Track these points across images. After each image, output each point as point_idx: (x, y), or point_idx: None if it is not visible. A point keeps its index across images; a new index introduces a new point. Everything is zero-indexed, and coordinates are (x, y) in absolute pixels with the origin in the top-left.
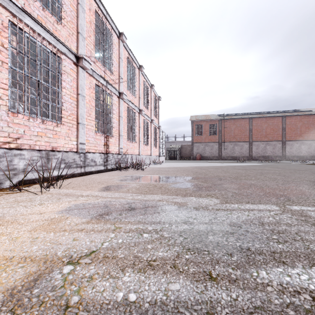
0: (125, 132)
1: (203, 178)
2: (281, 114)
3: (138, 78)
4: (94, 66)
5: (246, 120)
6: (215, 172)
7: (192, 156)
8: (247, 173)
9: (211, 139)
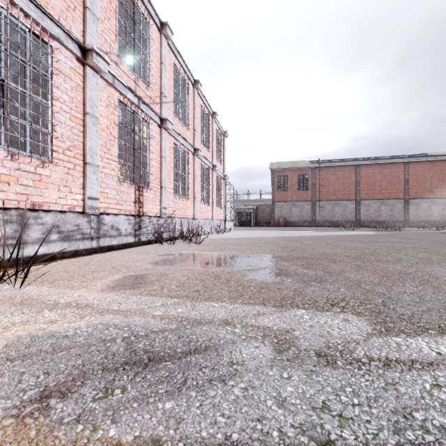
0: (171, 182)
1: (302, 259)
2: (403, 160)
3: (192, 100)
4: (117, 70)
5: (352, 169)
6: (317, 246)
7: (273, 221)
8: (371, 247)
9: (301, 196)
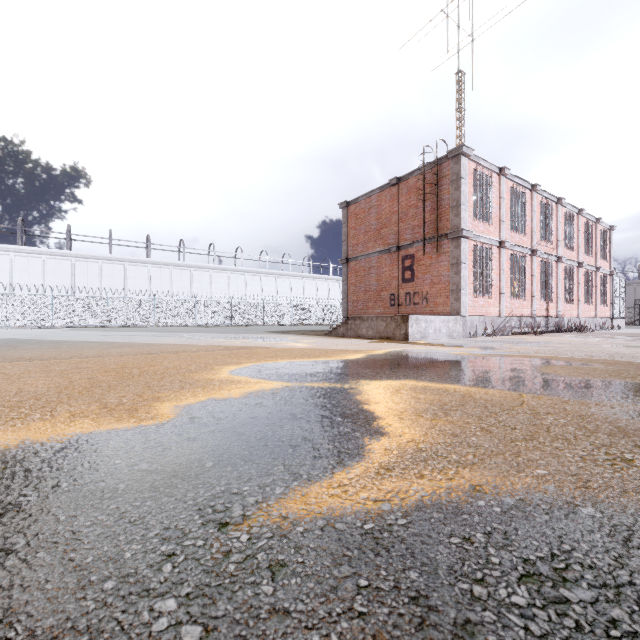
0: (562, 293)
1: None
2: None
3: (576, 225)
4: (539, 247)
5: None
6: None
7: None
8: None
9: None
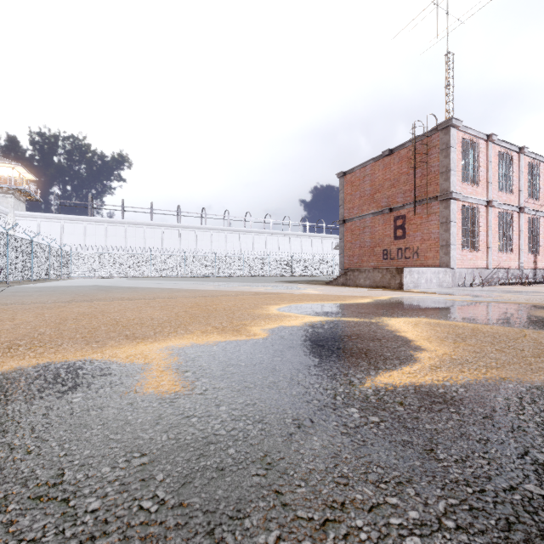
0: None
1: None
2: None
3: None
4: (527, 205)
5: None
6: None
7: None
8: None
9: None
